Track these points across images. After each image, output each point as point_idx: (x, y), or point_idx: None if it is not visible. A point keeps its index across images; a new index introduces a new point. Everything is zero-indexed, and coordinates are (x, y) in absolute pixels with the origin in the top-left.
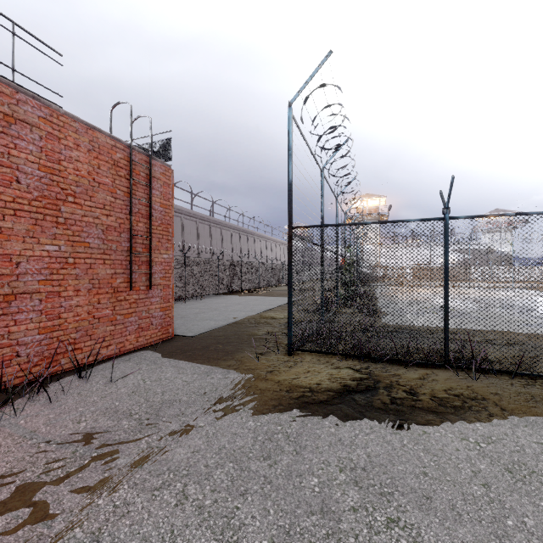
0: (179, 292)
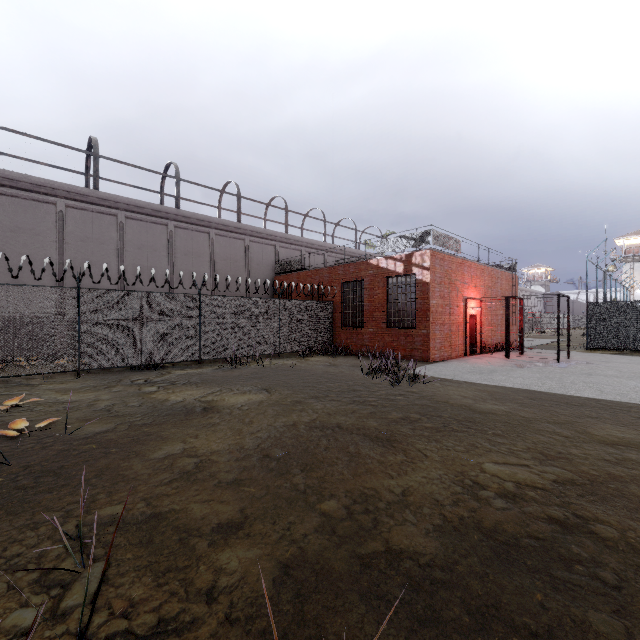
0: None
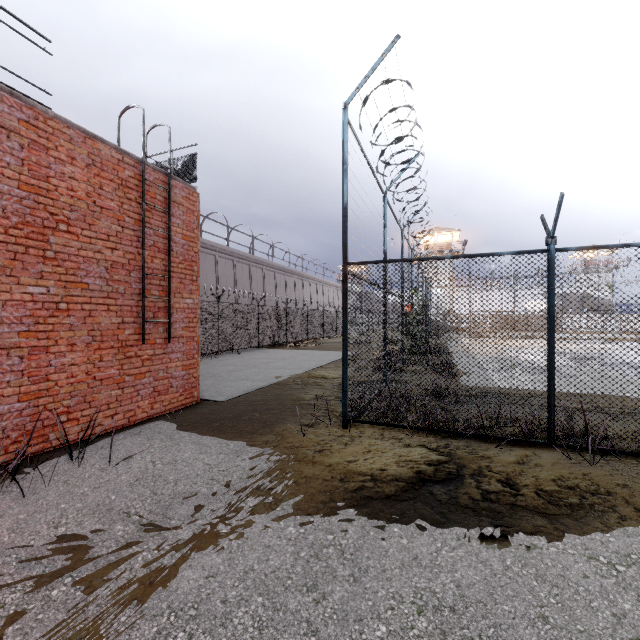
0: (211, 345)
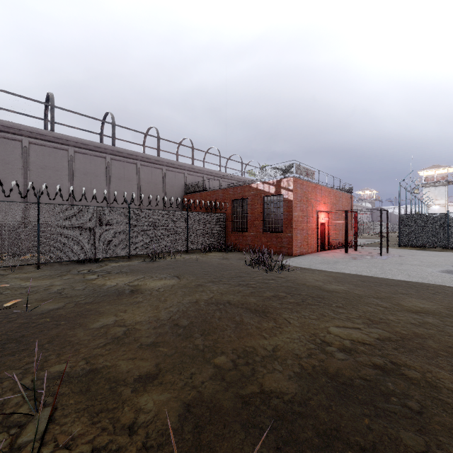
0: None
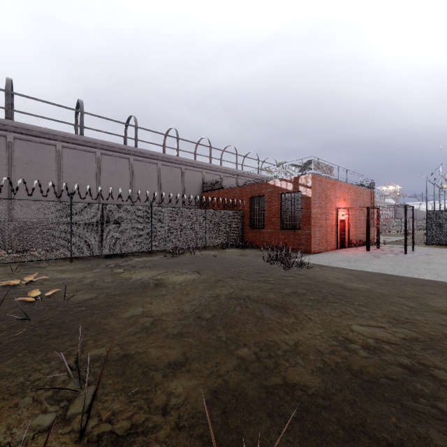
0: None
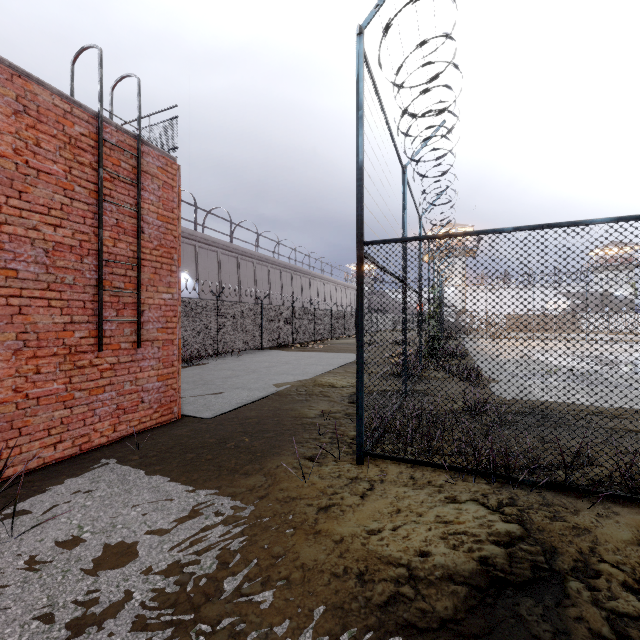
0: (209, 346)
